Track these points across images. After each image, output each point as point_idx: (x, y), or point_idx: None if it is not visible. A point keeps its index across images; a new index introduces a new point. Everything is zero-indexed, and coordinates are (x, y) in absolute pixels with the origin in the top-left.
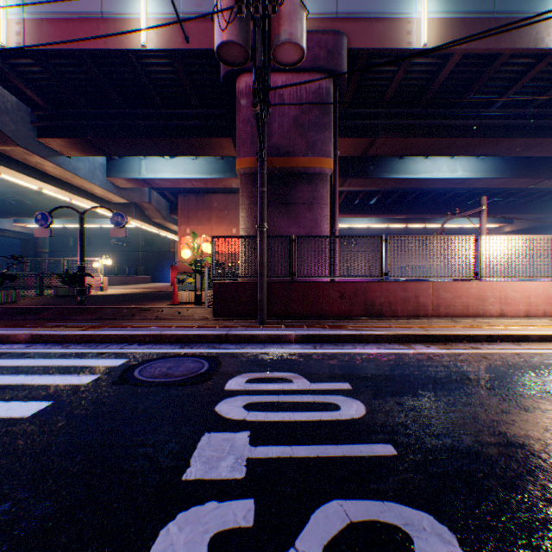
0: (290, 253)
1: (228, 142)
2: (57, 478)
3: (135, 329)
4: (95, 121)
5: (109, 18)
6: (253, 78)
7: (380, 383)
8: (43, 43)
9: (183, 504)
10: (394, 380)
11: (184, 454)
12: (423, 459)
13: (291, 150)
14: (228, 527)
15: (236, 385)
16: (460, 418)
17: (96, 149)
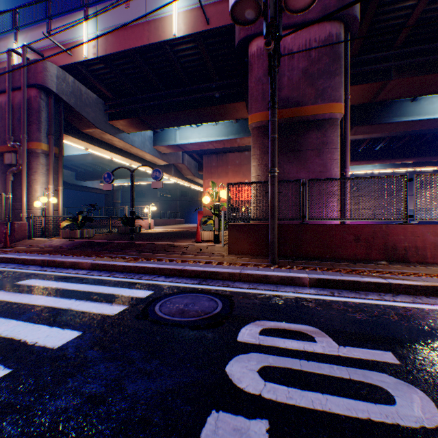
0: (300, 196)
1: (242, 106)
2: None
3: (164, 263)
4: (143, 103)
5: (151, 20)
6: (264, 31)
7: None
8: (108, 50)
9: None
10: None
11: None
12: None
13: (300, 100)
14: None
15: (249, 337)
16: None
17: (144, 125)
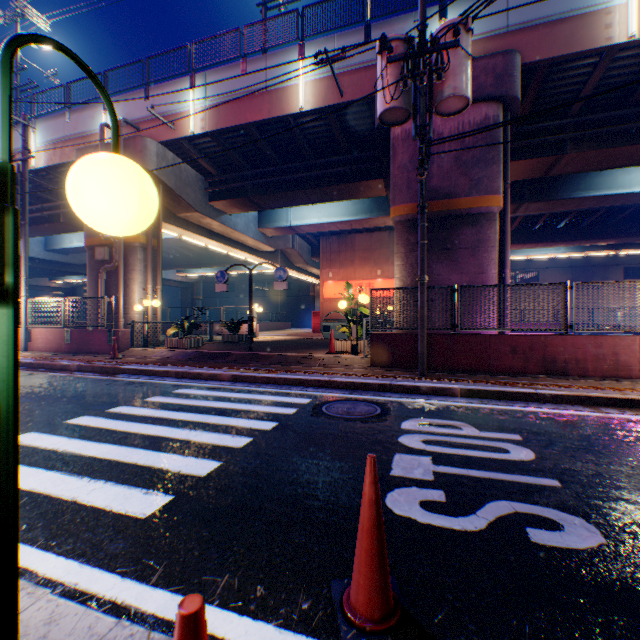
0: (451, 304)
1: (378, 183)
2: (311, 462)
3: (307, 375)
4: (253, 180)
5: (272, 90)
6: (413, 133)
7: (553, 438)
8: (220, 124)
9: (396, 485)
10: (570, 438)
11: (385, 463)
12: (585, 492)
13: (452, 191)
14: (429, 499)
15: (410, 426)
16: (636, 473)
17: (252, 205)
